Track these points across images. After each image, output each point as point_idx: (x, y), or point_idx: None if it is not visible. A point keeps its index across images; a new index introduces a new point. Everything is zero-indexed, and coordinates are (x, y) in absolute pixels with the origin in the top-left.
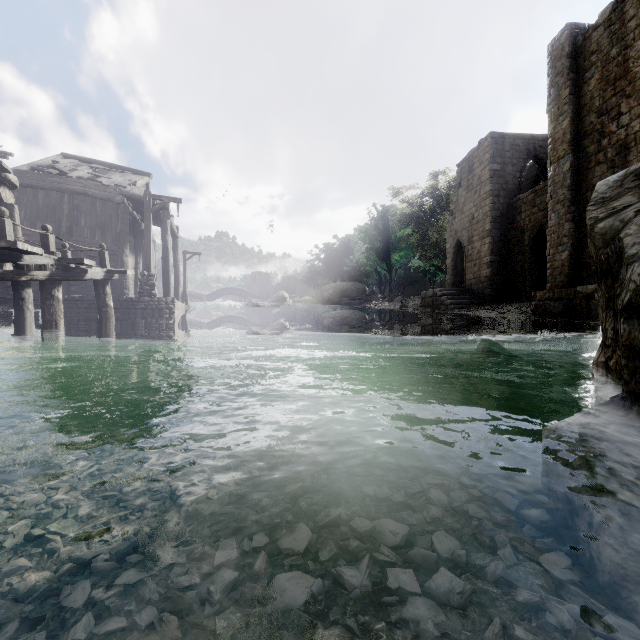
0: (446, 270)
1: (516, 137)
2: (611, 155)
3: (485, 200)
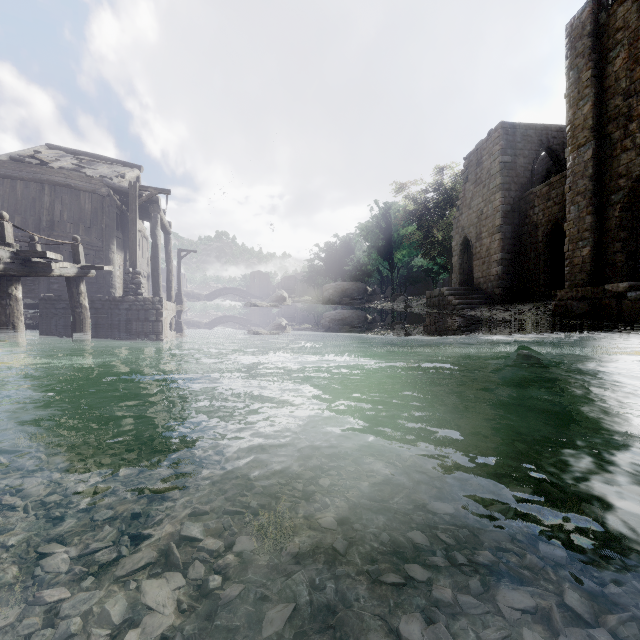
0: (451, 269)
1: (528, 127)
2: None
3: (495, 194)
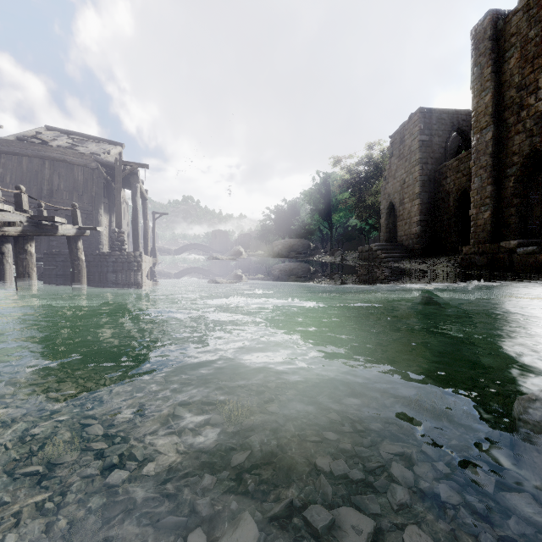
0: (380, 228)
1: (442, 112)
2: (529, 125)
3: (415, 167)
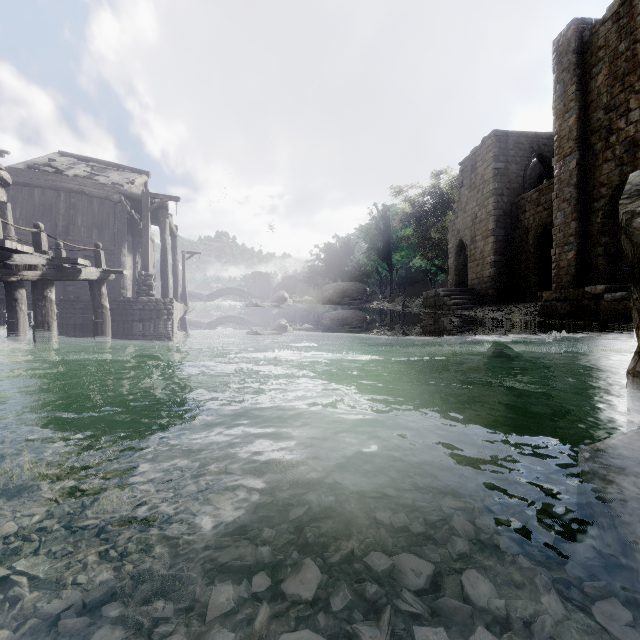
0: (448, 270)
1: (520, 135)
2: (619, 152)
3: (488, 199)
